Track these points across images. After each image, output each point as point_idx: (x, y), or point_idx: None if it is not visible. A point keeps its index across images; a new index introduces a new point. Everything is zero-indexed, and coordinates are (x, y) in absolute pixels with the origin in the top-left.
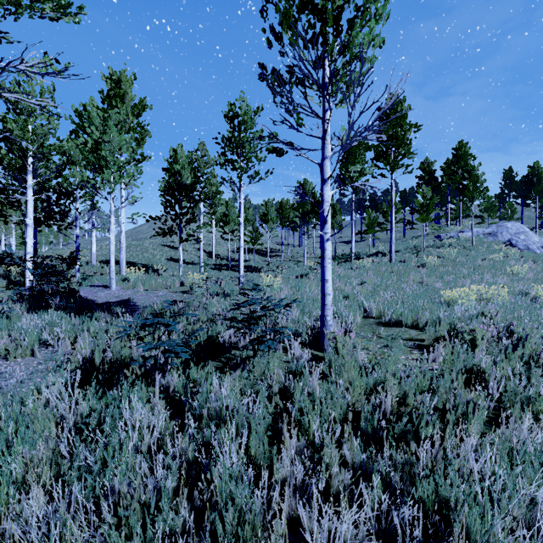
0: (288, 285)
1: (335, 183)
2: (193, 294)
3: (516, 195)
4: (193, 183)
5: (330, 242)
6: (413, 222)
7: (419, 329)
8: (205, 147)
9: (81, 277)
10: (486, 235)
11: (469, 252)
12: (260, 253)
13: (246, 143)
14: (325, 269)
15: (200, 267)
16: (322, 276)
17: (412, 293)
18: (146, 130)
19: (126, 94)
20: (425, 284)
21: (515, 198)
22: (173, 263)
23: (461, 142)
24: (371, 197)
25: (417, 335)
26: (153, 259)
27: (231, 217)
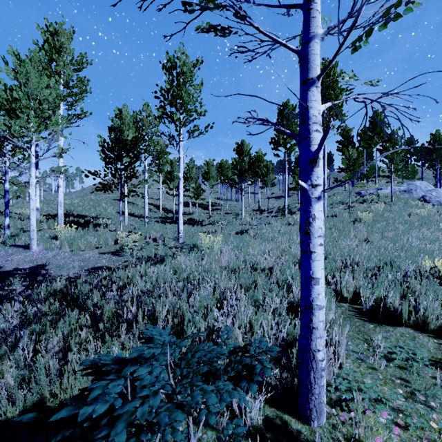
0: (229, 243)
1: (270, 144)
2: (123, 257)
3: (417, 159)
4: (137, 142)
5: (321, 203)
6: (340, 180)
7: (429, 331)
8: (150, 108)
9: (10, 235)
10: (402, 192)
11: (392, 207)
12: (203, 206)
13: (185, 94)
14: (312, 257)
15: (145, 221)
16: (306, 269)
17: (377, 259)
18: (85, 84)
19: (66, 49)
20: (372, 243)
21: (416, 161)
22: (122, 216)
23: (377, 111)
24: (296, 159)
25: (440, 350)
26: (105, 212)
27: (175, 175)
